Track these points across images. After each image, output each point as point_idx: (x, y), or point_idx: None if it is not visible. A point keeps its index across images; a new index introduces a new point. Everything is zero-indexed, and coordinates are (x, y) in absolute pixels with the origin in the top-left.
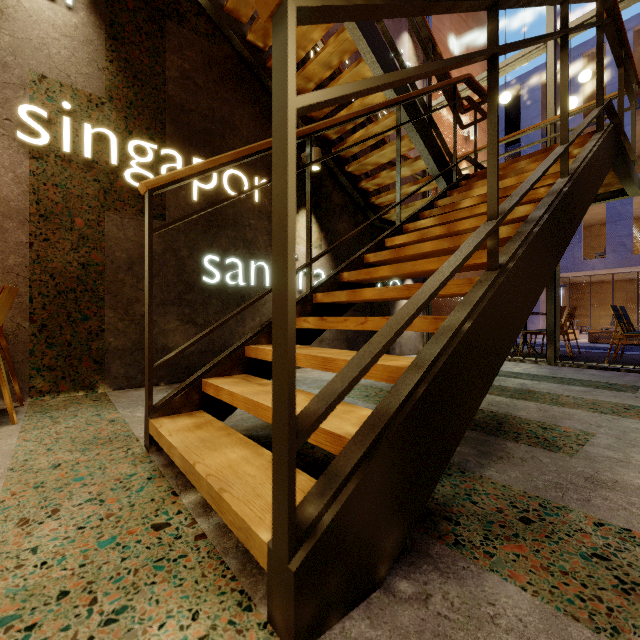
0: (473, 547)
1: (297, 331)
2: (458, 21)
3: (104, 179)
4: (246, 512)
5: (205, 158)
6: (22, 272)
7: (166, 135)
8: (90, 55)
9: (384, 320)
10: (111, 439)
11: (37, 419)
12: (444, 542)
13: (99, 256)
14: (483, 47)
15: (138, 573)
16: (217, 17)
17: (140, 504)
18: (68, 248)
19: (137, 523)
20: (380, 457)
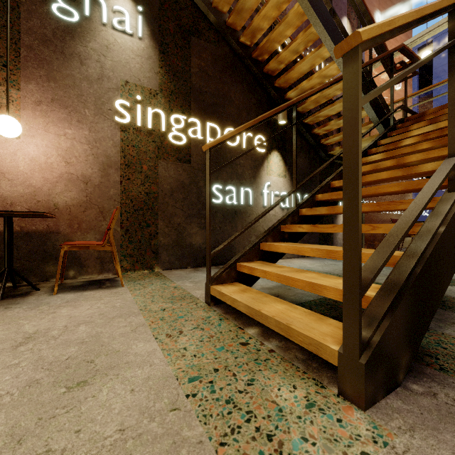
0: (454, 372)
1: (289, 234)
2: (385, 1)
3: (158, 140)
4: (312, 335)
5: (213, 122)
6: (117, 198)
7: (191, 109)
8: (150, 65)
9: (367, 226)
10: (182, 297)
11: (133, 284)
12: (432, 368)
13: (155, 188)
14: None
15: (248, 365)
16: (221, 29)
17: (225, 332)
18: (139, 183)
19: (230, 341)
20: (400, 308)
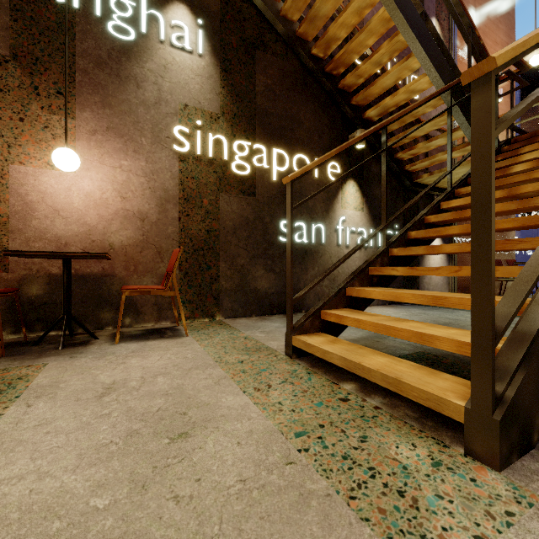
0: None
1: (378, 277)
2: None
3: (219, 170)
4: (430, 390)
5: (280, 148)
6: (175, 237)
7: (256, 134)
8: (211, 85)
9: None
10: (258, 349)
11: (197, 334)
12: None
13: (216, 224)
14: (506, 14)
15: (355, 421)
16: (291, 41)
17: (318, 387)
18: (199, 220)
19: (327, 396)
20: (534, 360)
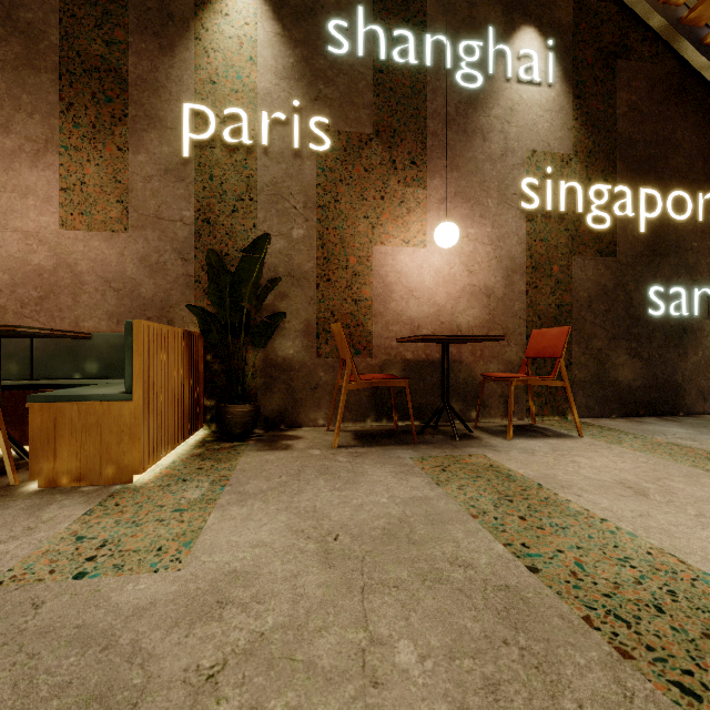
0: None
1: None
2: None
3: (571, 227)
4: None
5: (649, 186)
6: (522, 315)
7: (616, 173)
8: (562, 120)
9: None
10: None
11: (588, 435)
12: None
13: (568, 297)
14: None
15: None
16: (670, 34)
17: None
18: (548, 292)
19: None
20: None
